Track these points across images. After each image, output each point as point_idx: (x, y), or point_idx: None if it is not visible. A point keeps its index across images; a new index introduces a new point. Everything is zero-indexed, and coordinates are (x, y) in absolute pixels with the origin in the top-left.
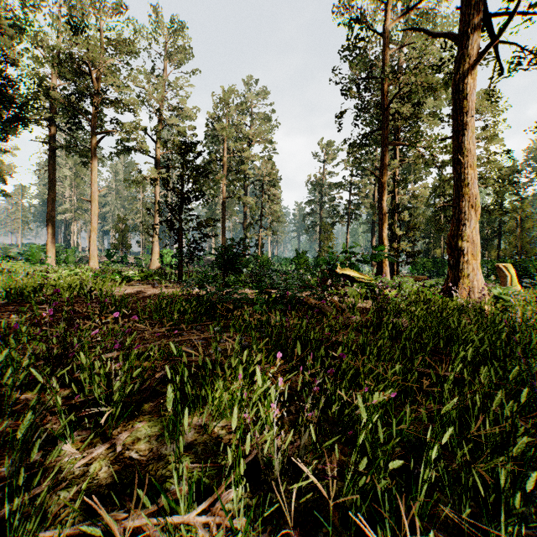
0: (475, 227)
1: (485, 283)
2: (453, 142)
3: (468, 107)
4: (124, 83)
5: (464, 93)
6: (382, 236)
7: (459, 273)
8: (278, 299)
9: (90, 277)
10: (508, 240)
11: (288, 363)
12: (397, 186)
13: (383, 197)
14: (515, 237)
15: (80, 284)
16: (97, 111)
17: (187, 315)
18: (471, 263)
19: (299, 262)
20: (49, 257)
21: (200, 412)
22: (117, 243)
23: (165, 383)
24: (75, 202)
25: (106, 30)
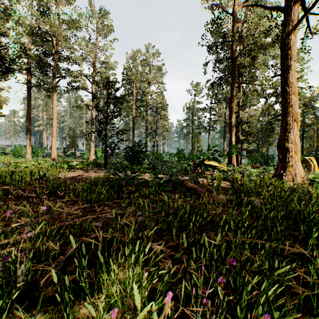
0: (296, 134)
1: (306, 171)
2: (281, 78)
3: (292, 55)
4: (73, 47)
5: (289, 45)
6: (231, 140)
7: (286, 164)
8: (167, 182)
9: (45, 166)
10: (308, 142)
11: (174, 241)
12: (240, 109)
13: (232, 116)
14: (313, 140)
15: (38, 171)
16: (56, 63)
17: (102, 195)
18: (294, 157)
19: (179, 156)
20: (26, 153)
21: (95, 298)
22: (70, 144)
23: (73, 260)
24: (45, 120)
25: (62, 14)
